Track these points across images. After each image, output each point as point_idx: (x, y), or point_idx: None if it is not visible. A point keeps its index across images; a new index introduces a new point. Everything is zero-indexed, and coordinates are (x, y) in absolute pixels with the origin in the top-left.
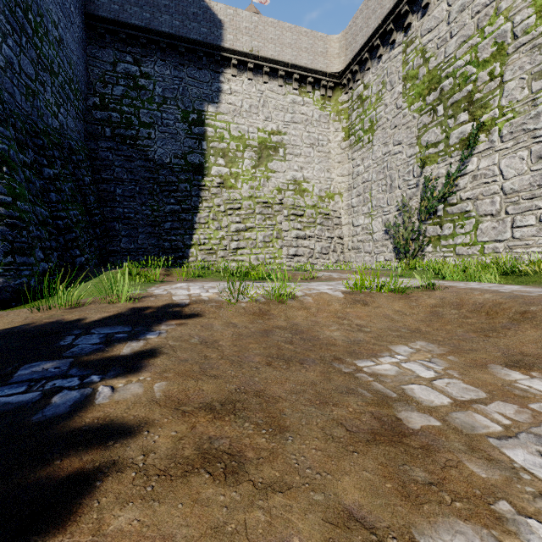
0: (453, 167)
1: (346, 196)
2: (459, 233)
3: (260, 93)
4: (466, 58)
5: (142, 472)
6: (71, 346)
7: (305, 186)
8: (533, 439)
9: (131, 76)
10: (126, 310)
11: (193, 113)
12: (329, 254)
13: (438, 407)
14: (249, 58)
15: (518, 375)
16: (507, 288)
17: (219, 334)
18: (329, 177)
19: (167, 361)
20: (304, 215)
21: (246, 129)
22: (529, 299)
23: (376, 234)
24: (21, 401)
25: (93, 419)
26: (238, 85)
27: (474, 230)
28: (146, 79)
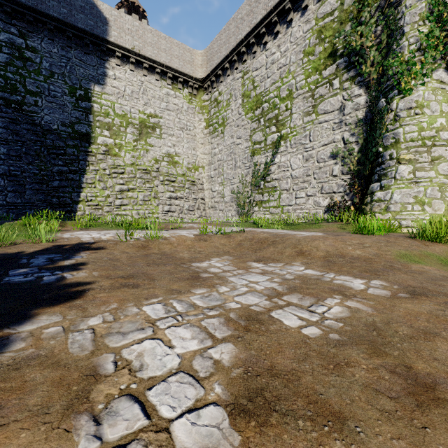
0: (268, 158)
1: (207, 169)
2: (271, 199)
3: (140, 83)
4: (275, 93)
5: (102, 289)
6: (30, 263)
7: (177, 159)
8: (240, 276)
9: (16, 47)
10: (51, 246)
11: (80, 90)
12: (194, 211)
13: (216, 272)
14: (131, 53)
15: (255, 263)
16: (278, 231)
17: (119, 256)
18: (194, 154)
19: (94, 266)
20: (176, 181)
21: (129, 109)
22: (279, 235)
23: (226, 197)
24: (27, 280)
25: (71, 281)
26: (121, 73)
27: (279, 198)
28: (32, 52)
